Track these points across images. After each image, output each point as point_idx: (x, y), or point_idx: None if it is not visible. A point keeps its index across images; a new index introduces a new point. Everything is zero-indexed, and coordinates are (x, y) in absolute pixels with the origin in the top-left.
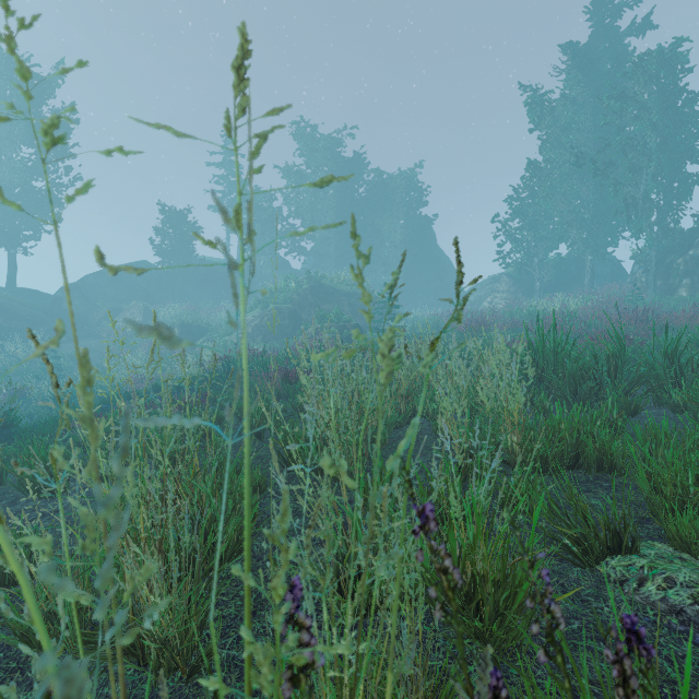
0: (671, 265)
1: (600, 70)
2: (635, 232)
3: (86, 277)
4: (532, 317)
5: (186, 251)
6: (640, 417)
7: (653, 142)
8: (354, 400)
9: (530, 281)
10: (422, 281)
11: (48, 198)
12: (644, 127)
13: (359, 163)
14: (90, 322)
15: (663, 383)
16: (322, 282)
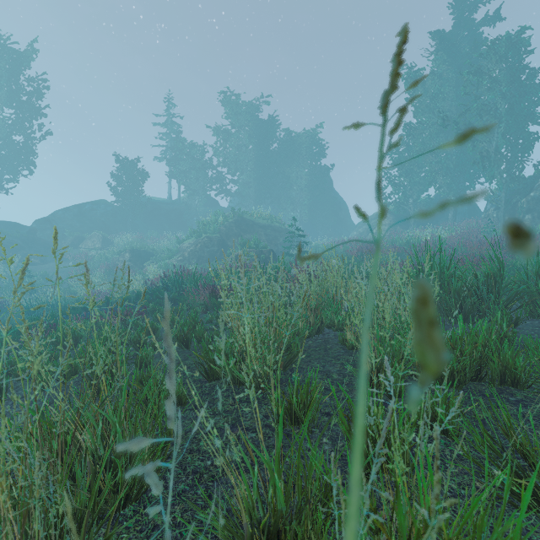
0: (516, 204)
1: (460, 52)
2: (488, 178)
3: (56, 213)
4: (409, 244)
5: (136, 192)
6: (518, 328)
7: (503, 108)
8: (270, 315)
9: (406, 216)
10: (322, 216)
11: (25, 149)
12: (496, 96)
13: (273, 124)
14: (58, 248)
15: (535, 299)
16: (244, 216)
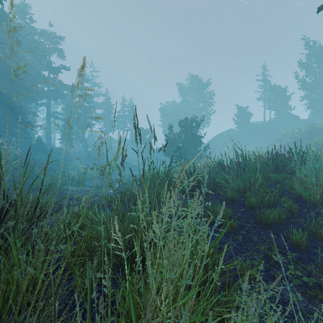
0: None
1: None
2: None
3: (214, 137)
4: None
5: (246, 122)
6: None
7: None
8: None
9: None
10: None
11: None
12: None
13: None
14: (215, 151)
15: None
16: (314, 126)
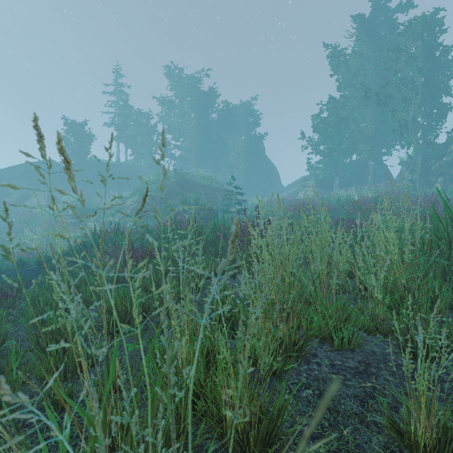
0: (429, 168)
1: (378, 34)
2: (407, 143)
3: (1, 171)
4: (341, 202)
5: (84, 153)
6: None
7: (419, 81)
8: None
9: (330, 179)
10: (256, 179)
11: None
12: (413, 70)
13: (213, 96)
14: (2, 205)
15: None
16: (185, 177)
